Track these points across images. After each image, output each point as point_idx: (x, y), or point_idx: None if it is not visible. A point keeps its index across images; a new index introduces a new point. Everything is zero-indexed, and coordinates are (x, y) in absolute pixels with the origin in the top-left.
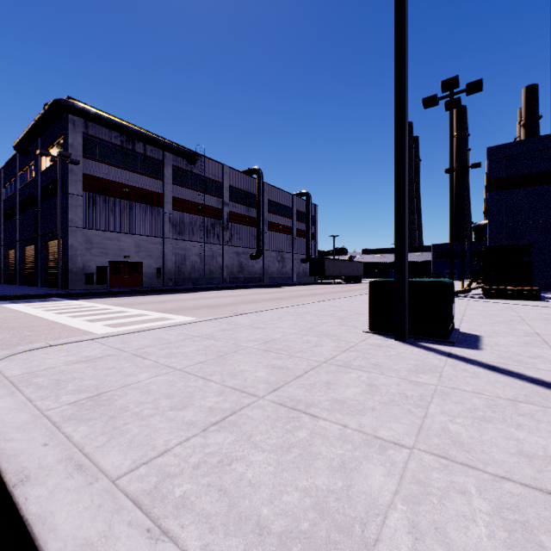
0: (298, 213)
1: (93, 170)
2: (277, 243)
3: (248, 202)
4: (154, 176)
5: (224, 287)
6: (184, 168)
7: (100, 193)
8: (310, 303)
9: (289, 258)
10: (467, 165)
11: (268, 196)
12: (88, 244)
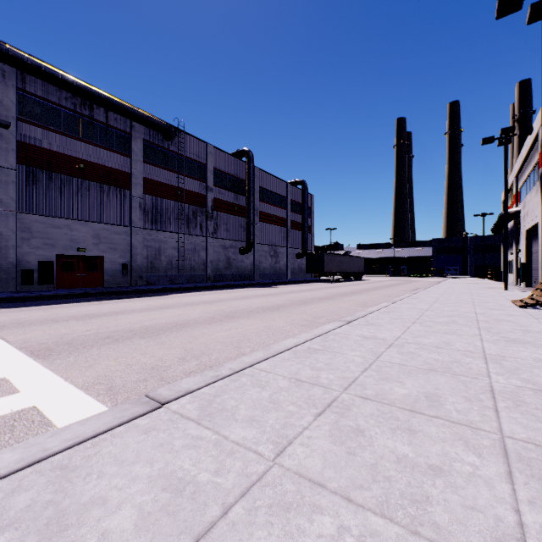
0: (293, 204)
1: (33, 138)
2: (270, 235)
3: (236, 189)
4: (119, 150)
5: (205, 286)
6: (159, 144)
7: (43, 167)
8: (331, 330)
9: (283, 253)
10: (513, 132)
11: (259, 183)
12: (25, 232)
